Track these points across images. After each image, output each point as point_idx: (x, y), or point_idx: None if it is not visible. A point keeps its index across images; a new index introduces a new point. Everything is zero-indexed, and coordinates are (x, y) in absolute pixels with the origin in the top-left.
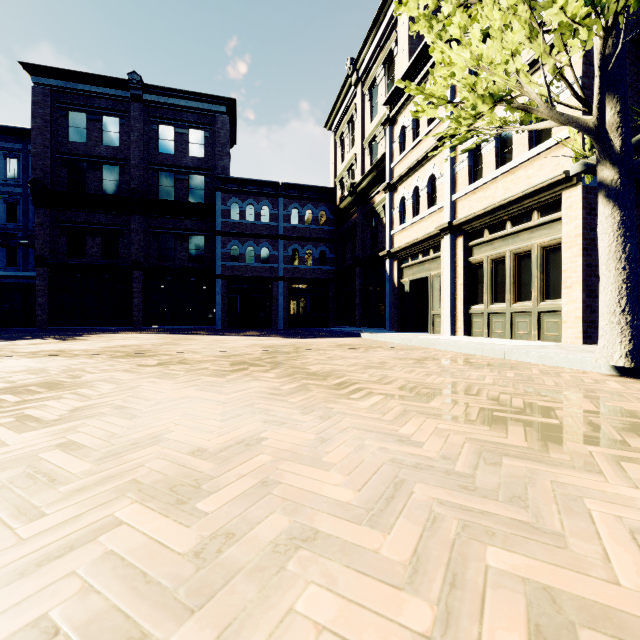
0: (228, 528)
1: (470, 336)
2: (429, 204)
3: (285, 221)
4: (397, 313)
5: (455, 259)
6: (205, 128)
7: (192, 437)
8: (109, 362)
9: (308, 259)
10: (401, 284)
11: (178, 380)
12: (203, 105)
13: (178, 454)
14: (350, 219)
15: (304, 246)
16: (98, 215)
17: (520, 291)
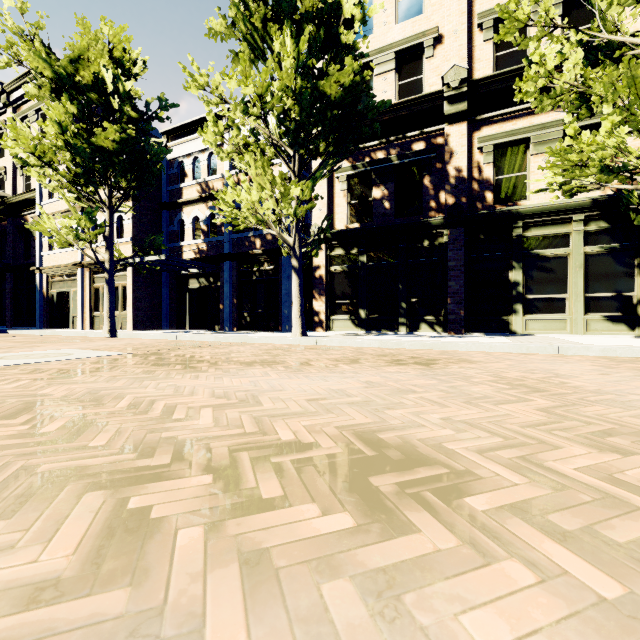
0: None
1: (94, 329)
2: None
3: None
4: (47, 315)
5: (85, 284)
6: None
7: None
8: None
9: None
10: (51, 294)
11: None
12: None
13: None
14: None
15: None
16: None
17: (116, 306)
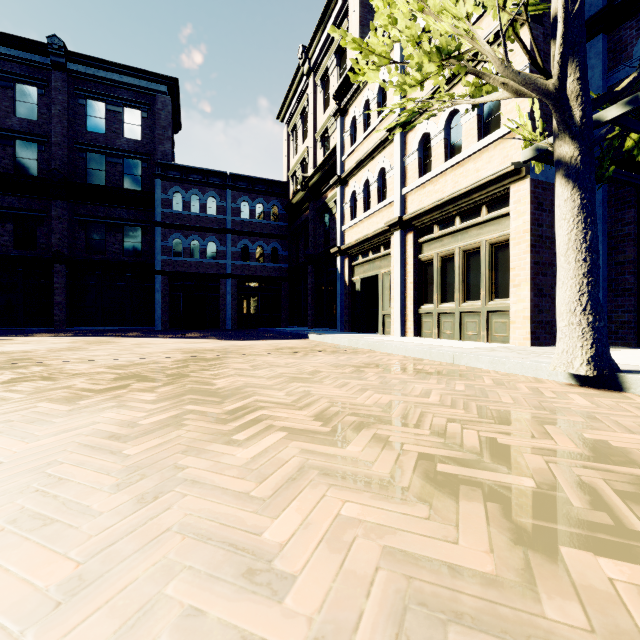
0: None
1: (420, 337)
2: (380, 199)
3: (234, 214)
4: (348, 313)
5: (405, 256)
6: (143, 108)
7: None
8: None
9: (259, 256)
10: (352, 282)
11: None
12: (140, 82)
13: None
14: (303, 215)
15: (255, 242)
16: (9, 198)
17: (469, 290)
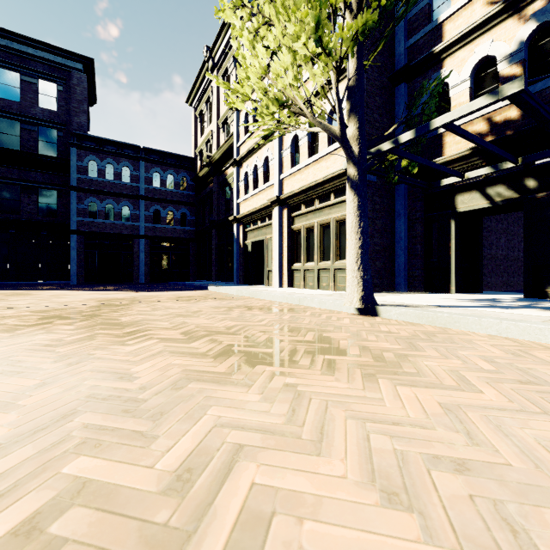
0: None
1: (293, 288)
2: (265, 180)
3: (147, 183)
4: (242, 269)
5: (282, 226)
6: (58, 81)
7: None
8: None
9: (170, 219)
10: (246, 245)
11: None
12: (56, 58)
13: None
14: (208, 187)
15: (166, 207)
16: None
17: (324, 253)
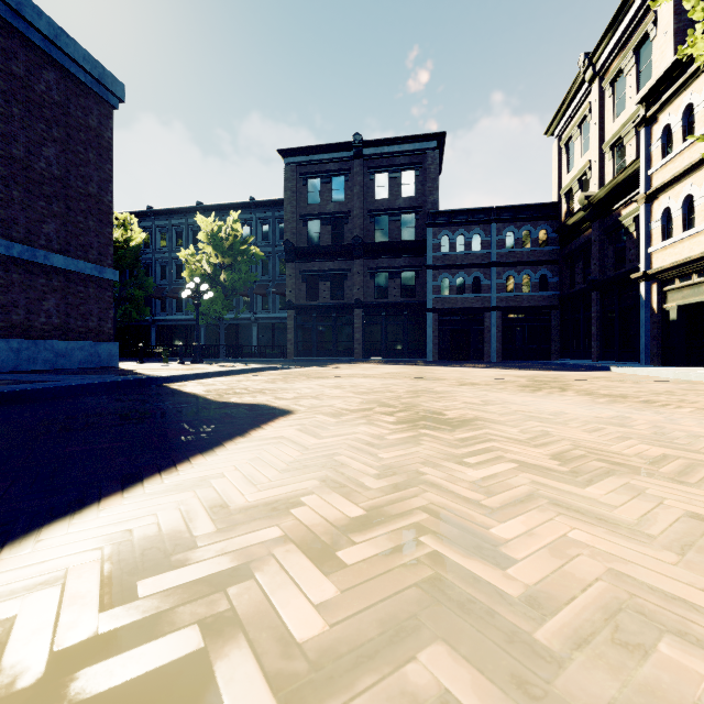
0: (658, 432)
1: None
2: None
3: (498, 247)
4: (657, 344)
5: None
6: (416, 168)
7: (582, 413)
8: (421, 382)
9: (525, 285)
10: (663, 310)
11: (504, 393)
12: (414, 146)
13: (588, 417)
14: (581, 236)
15: (520, 271)
16: (328, 263)
17: None
